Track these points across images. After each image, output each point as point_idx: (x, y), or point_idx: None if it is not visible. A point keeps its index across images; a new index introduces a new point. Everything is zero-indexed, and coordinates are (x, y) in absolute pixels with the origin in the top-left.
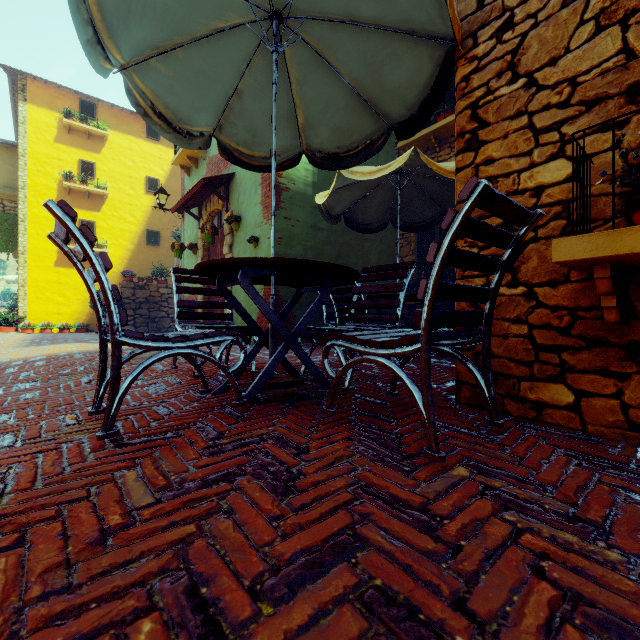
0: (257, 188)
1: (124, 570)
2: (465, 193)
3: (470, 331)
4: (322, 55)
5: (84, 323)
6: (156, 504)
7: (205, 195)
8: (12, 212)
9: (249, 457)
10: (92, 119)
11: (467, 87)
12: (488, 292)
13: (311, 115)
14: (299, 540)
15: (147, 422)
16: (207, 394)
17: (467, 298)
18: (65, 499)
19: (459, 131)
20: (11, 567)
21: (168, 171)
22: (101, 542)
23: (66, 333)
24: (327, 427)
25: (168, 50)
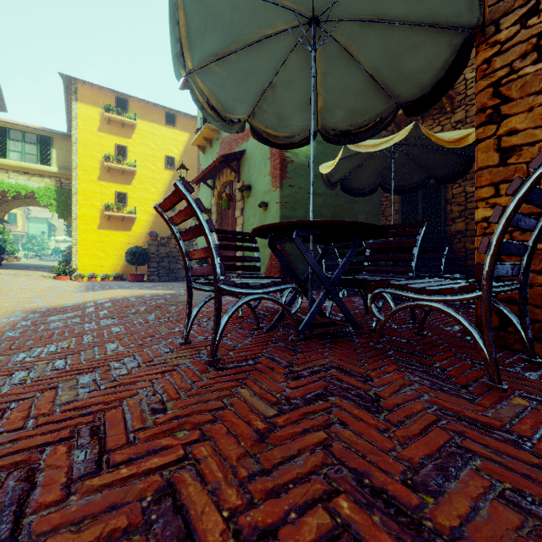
0: (266, 162)
1: (294, 462)
2: (536, 163)
3: (509, 281)
4: (347, 49)
5: (119, 273)
6: (281, 415)
7: (220, 169)
8: (67, 187)
9: (326, 382)
10: (125, 112)
11: (488, 68)
12: (526, 247)
13: (330, 100)
14: (416, 449)
15: (225, 352)
16: (254, 331)
17: (512, 252)
18: (211, 407)
19: (480, 107)
20: (212, 454)
21: (182, 150)
22: (262, 440)
23: (107, 281)
24: (374, 360)
25: (225, 56)
